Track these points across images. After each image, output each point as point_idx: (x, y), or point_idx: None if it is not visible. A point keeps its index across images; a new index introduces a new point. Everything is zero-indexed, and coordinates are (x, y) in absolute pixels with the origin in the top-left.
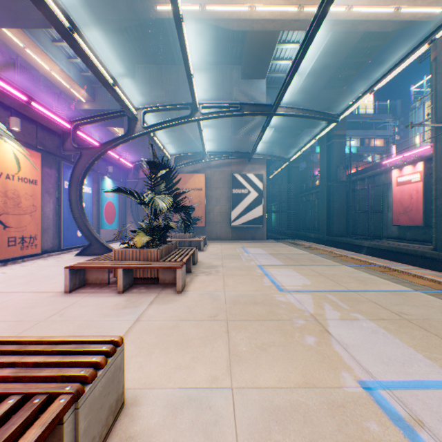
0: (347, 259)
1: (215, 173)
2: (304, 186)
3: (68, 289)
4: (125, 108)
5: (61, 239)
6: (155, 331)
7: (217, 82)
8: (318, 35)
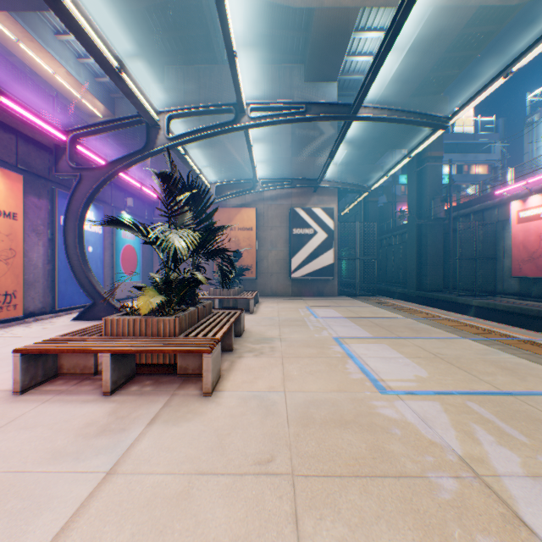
0: (463, 327)
1: (269, 208)
2: (385, 226)
3: (19, 386)
4: (140, 109)
5: (55, 297)
6: (137, 512)
7: (272, 87)
8: (410, 18)
